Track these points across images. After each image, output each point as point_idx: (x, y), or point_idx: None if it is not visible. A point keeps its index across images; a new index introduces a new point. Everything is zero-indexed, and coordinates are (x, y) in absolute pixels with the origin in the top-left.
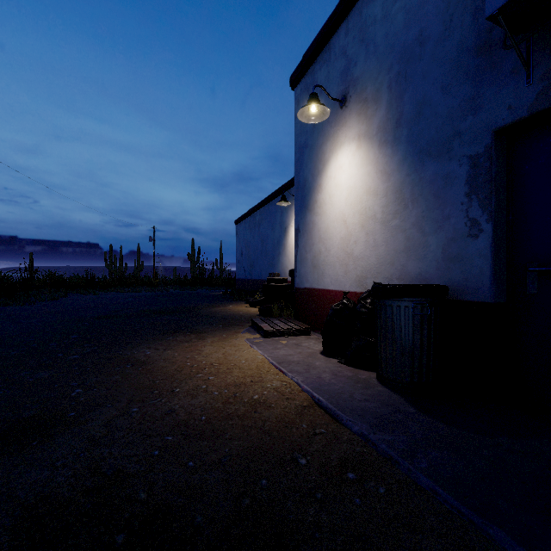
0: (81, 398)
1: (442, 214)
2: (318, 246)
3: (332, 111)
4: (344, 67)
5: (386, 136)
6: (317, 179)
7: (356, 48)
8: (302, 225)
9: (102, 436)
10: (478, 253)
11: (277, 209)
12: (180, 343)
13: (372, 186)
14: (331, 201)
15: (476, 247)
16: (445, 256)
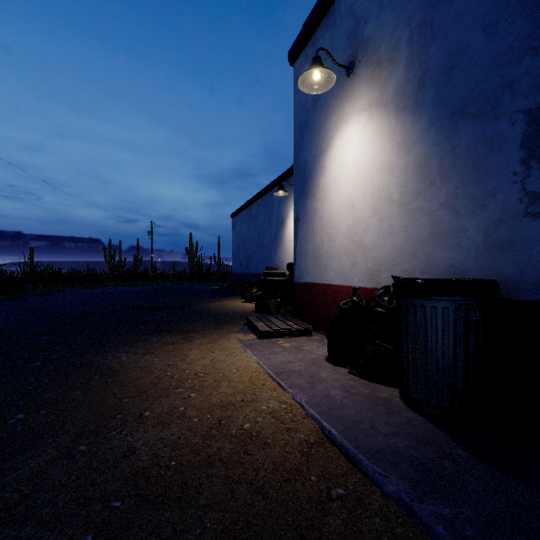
0: (18, 427)
1: (484, 190)
2: (320, 236)
3: (337, 81)
4: (352, 29)
5: (405, 101)
6: (319, 161)
7: (367, 3)
8: (302, 213)
9: (18, 501)
10: None
11: (274, 200)
12: (163, 346)
13: (387, 162)
14: (335, 184)
15: (537, 229)
16: (489, 243)
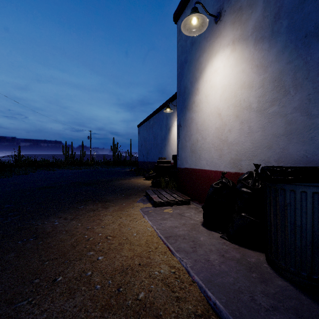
0: None
1: None
2: (195, 136)
3: (208, 28)
4: None
5: (262, 33)
6: (194, 85)
7: None
8: (183, 121)
9: None
10: None
11: (164, 116)
12: (87, 212)
13: (247, 80)
14: (206, 100)
15: None
16: None
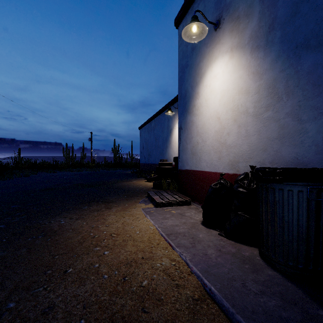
0: None
1: None
2: (196, 139)
3: (208, 35)
4: None
5: (258, 42)
6: (195, 89)
7: None
8: (184, 124)
9: None
10: None
11: (165, 118)
12: (91, 212)
13: (244, 86)
14: (206, 104)
15: None
16: None
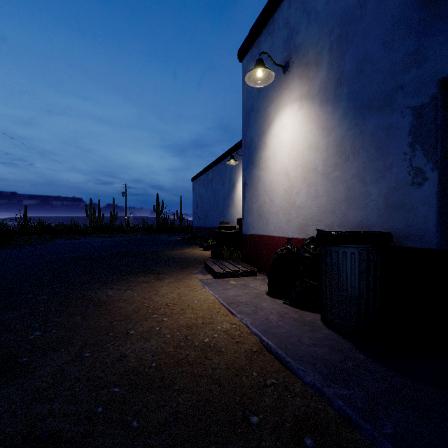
0: (37, 341)
1: (383, 165)
2: (263, 197)
3: (276, 77)
4: (287, 36)
5: (327, 95)
6: (262, 138)
7: (298, 18)
8: (249, 179)
9: (47, 388)
10: (422, 201)
11: (227, 168)
12: (140, 284)
13: (313, 141)
14: (274, 157)
15: (420, 195)
16: (387, 205)
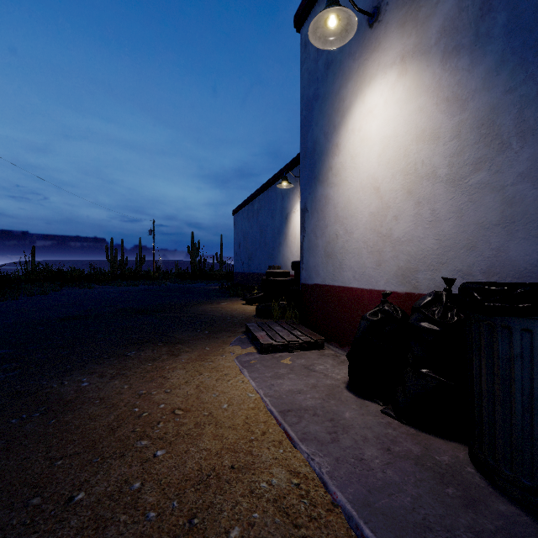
0: None
1: None
2: (333, 228)
3: (356, 36)
4: None
5: (457, 39)
6: (332, 138)
7: None
8: (311, 202)
9: None
10: None
11: (277, 195)
12: (141, 364)
13: (428, 127)
14: (353, 164)
15: None
16: None
